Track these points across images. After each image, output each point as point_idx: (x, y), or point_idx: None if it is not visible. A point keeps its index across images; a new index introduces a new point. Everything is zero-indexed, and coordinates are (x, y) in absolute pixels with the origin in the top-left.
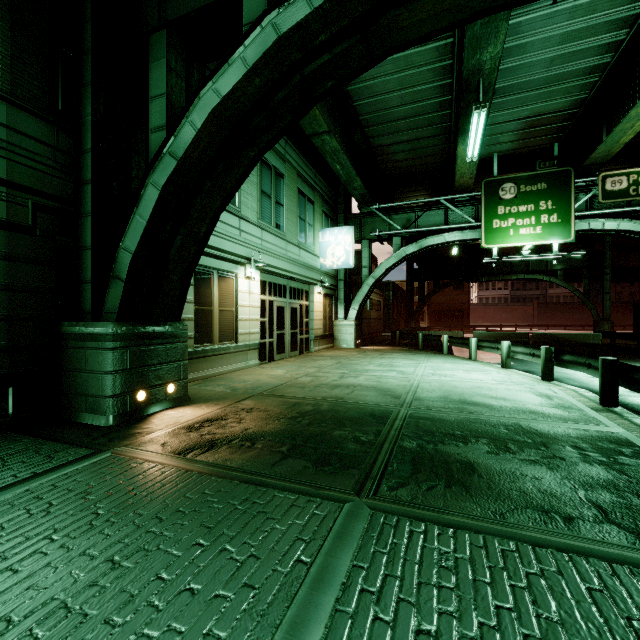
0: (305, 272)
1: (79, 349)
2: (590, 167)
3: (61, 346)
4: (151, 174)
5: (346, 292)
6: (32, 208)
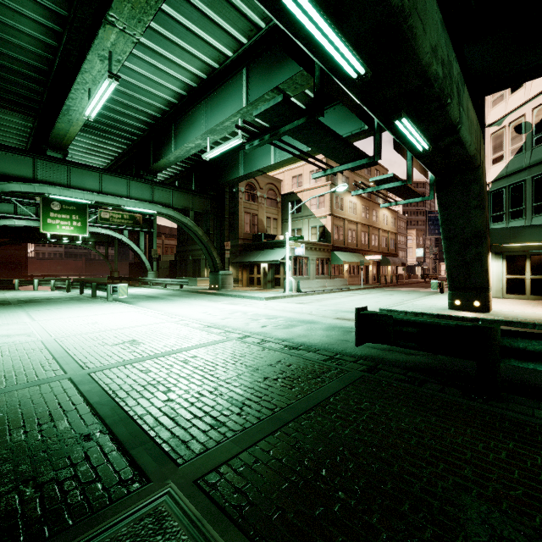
0: None
1: None
2: (95, 206)
3: None
4: None
5: None
6: None
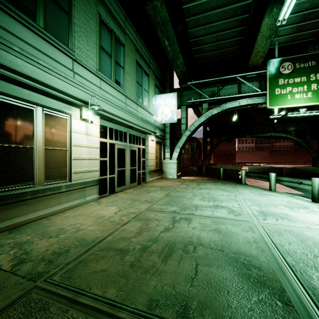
0: (142, 124)
1: None
2: None
3: None
4: None
5: (171, 141)
6: None
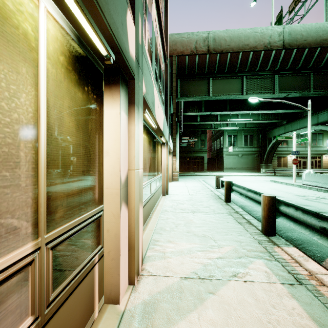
0: (316, 152)
1: (261, 166)
2: None
3: (260, 166)
4: (266, 152)
5: None
6: (258, 155)
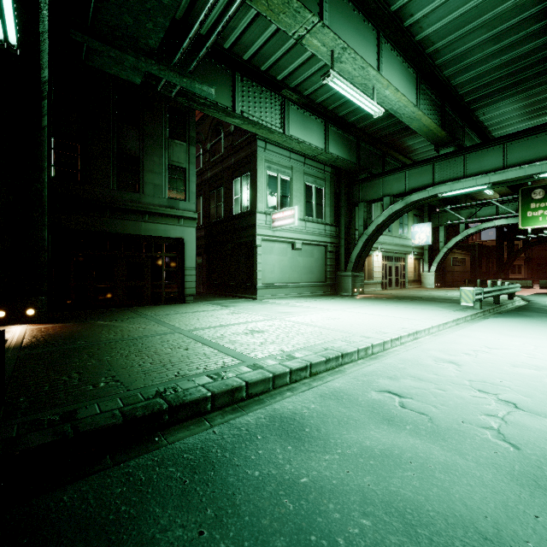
0: (402, 249)
1: (342, 278)
2: None
3: (337, 278)
4: (360, 238)
5: (429, 256)
6: (333, 247)
